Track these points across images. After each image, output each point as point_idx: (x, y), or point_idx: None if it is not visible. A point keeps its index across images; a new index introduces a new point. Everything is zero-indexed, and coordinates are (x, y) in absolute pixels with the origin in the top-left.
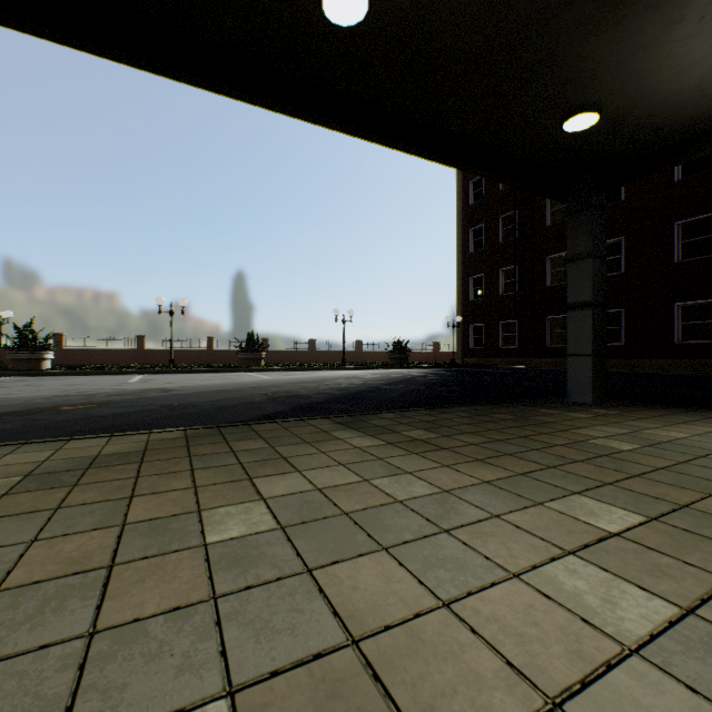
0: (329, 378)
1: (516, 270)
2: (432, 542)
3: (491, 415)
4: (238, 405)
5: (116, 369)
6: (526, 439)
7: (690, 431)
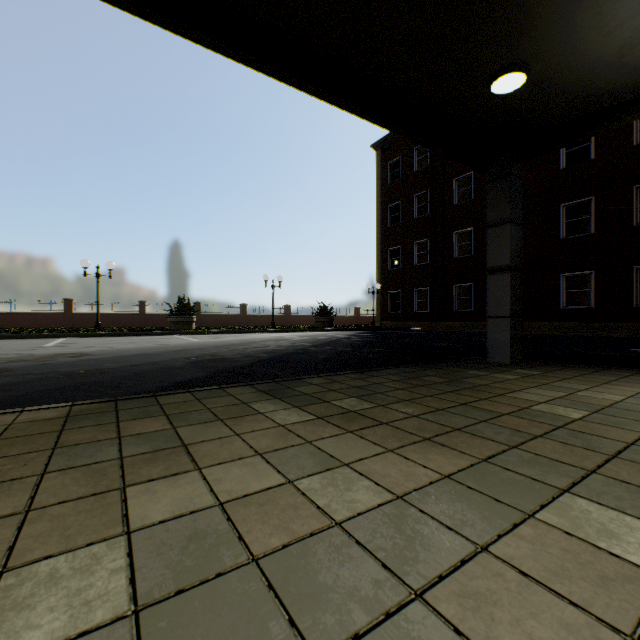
0: (258, 341)
1: (428, 243)
2: (402, 632)
3: (421, 378)
4: (153, 371)
5: (35, 333)
6: (469, 408)
7: (620, 392)
